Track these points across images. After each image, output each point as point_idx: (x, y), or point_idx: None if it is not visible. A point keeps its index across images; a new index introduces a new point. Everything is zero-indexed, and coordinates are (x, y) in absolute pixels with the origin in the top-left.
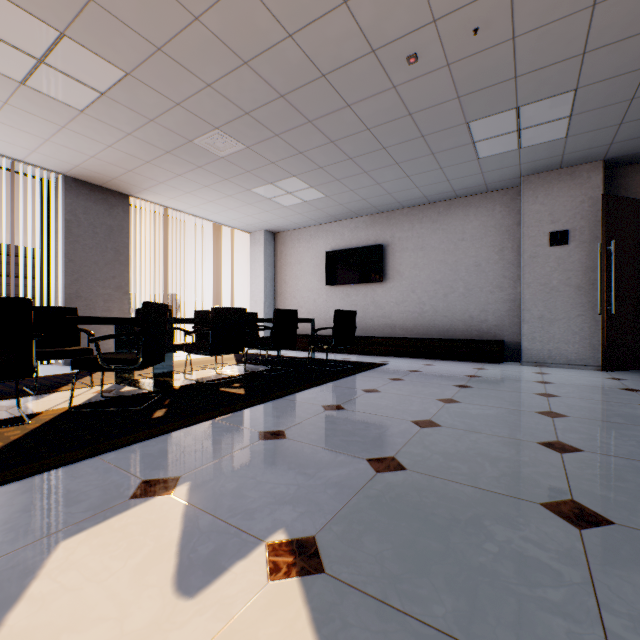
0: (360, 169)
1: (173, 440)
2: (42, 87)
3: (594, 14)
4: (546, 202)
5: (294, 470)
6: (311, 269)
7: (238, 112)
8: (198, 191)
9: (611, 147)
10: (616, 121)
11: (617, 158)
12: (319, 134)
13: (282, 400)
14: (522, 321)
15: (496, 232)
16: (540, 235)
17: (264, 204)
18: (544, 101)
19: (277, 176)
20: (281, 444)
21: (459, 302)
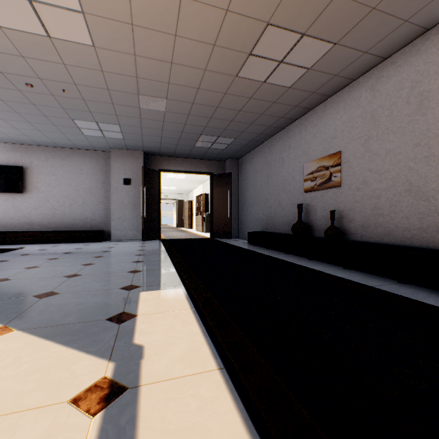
0: None
1: None
2: None
3: (115, 106)
4: (122, 164)
5: None
6: None
7: None
8: None
9: (144, 148)
10: (141, 140)
11: (149, 152)
12: None
13: None
14: (112, 220)
15: (101, 173)
16: (120, 179)
17: None
18: (108, 124)
19: None
20: None
21: (80, 209)
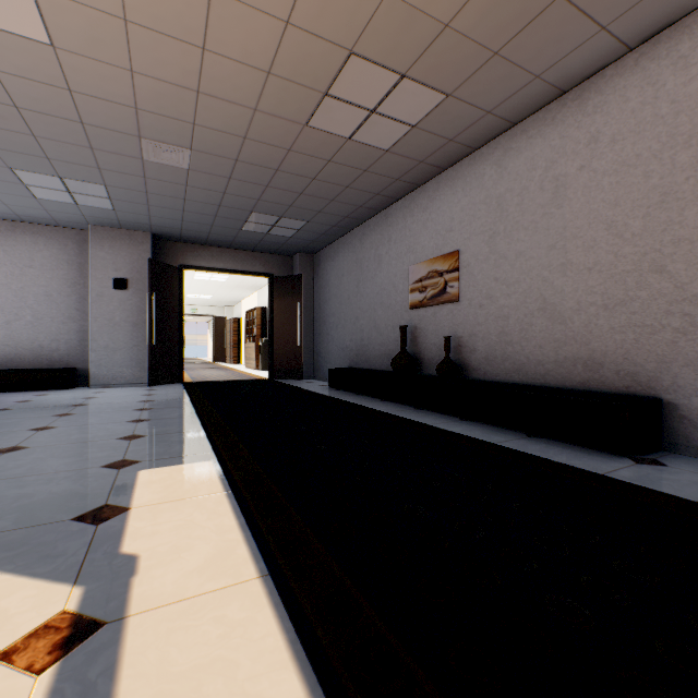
0: None
1: None
2: None
3: (95, 153)
4: (112, 252)
5: None
6: None
7: None
8: None
9: (153, 227)
10: (147, 213)
11: (162, 235)
12: None
13: None
14: (91, 350)
15: (70, 267)
16: (107, 278)
17: None
18: (84, 182)
19: None
20: None
21: (28, 331)
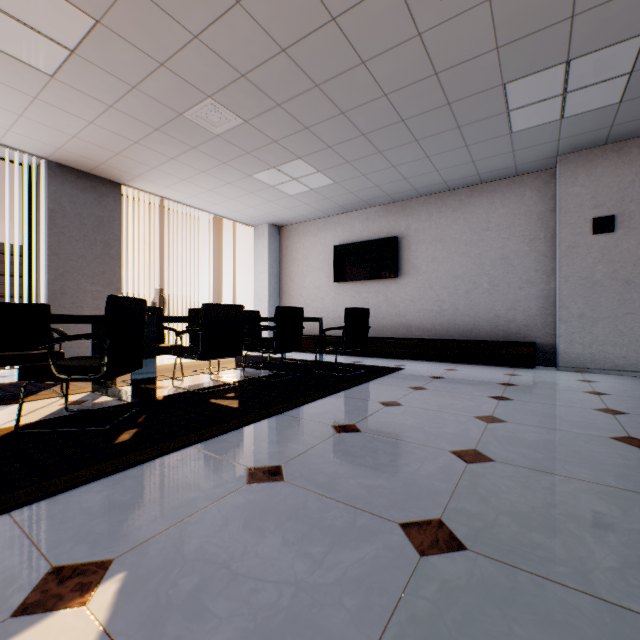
0: (374, 148)
1: (128, 482)
2: (1, 43)
3: None
4: (588, 184)
5: (291, 547)
6: (318, 265)
7: (232, 74)
8: (195, 178)
9: None
10: None
11: None
12: (328, 103)
13: (282, 417)
14: (559, 320)
15: (526, 220)
16: (580, 222)
17: (267, 193)
18: (602, 51)
19: (280, 158)
20: (275, 491)
21: (483, 299)
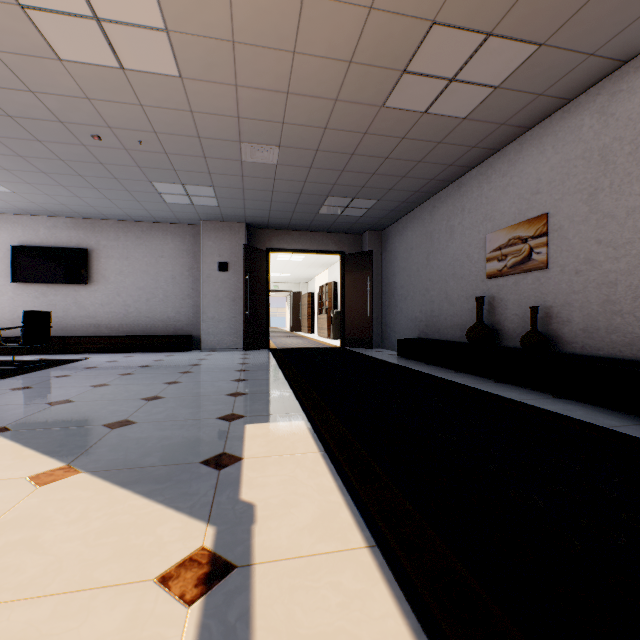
0: (57, 182)
1: None
2: None
3: (207, 160)
4: (217, 241)
5: None
6: None
7: None
8: None
9: (247, 218)
10: (243, 207)
11: (253, 224)
12: (4, 147)
13: None
14: (202, 321)
15: (188, 255)
16: (213, 263)
17: None
18: (198, 186)
19: None
20: None
21: (160, 306)
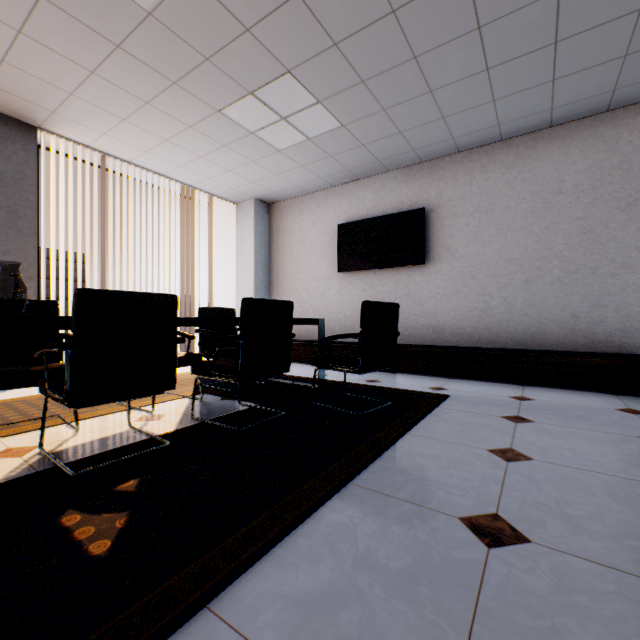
0: (406, 48)
1: None
2: None
3: None
4: None
5: None
6: (318, 250)
7: None
8: (138, 116)
9: None
10: None
11: None
12: None
13: (204, 634)
14: None
15: (622, 176)
16: None
17: (247, 146)
18: None
19: (259, 72)
20: None
21: (552, 292)
